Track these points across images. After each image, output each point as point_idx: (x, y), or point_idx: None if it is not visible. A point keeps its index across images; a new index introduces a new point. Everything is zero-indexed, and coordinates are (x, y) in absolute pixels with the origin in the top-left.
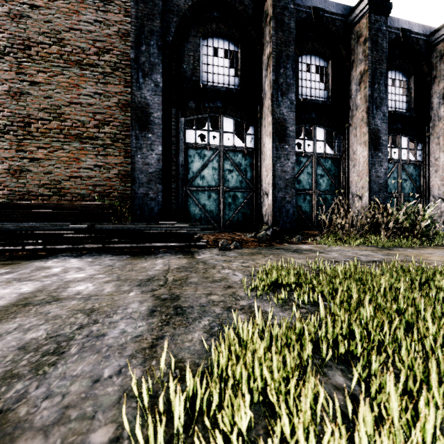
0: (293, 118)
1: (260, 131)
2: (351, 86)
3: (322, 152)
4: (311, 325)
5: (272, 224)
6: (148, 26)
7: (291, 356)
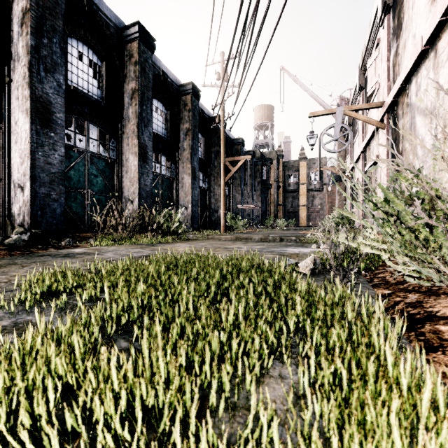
0: (61, 104)
1: (9, 102)
2: (124, 97)
3: (96, 151)
4: (98, 314)
5: (30, 226)
6: None
7: (83, 342)
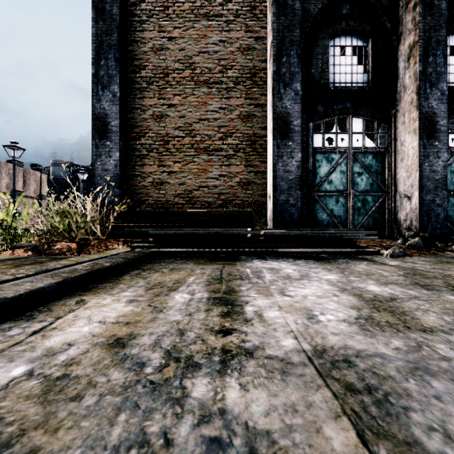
0: (444, 110)
1: (394, 129)
2: None
3: None
4: None
5: (418, 230)
6: (289, 37)
7: None
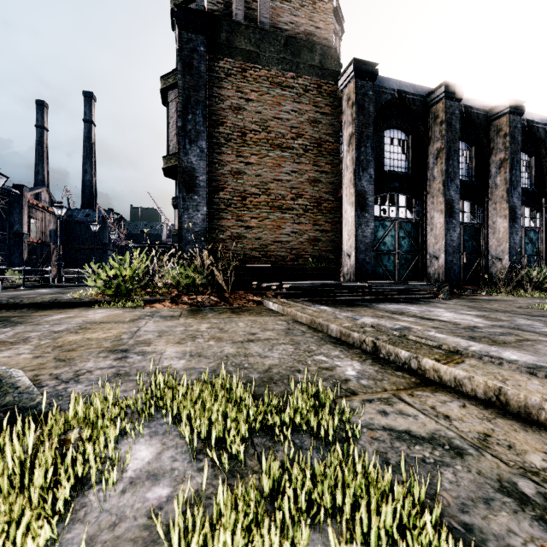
0: (458, 199)
1: (426, 206)
2: (490, 168)
3: (467, 221)
4: None
5: (444, 281)
6: (365, 133)
7: None
